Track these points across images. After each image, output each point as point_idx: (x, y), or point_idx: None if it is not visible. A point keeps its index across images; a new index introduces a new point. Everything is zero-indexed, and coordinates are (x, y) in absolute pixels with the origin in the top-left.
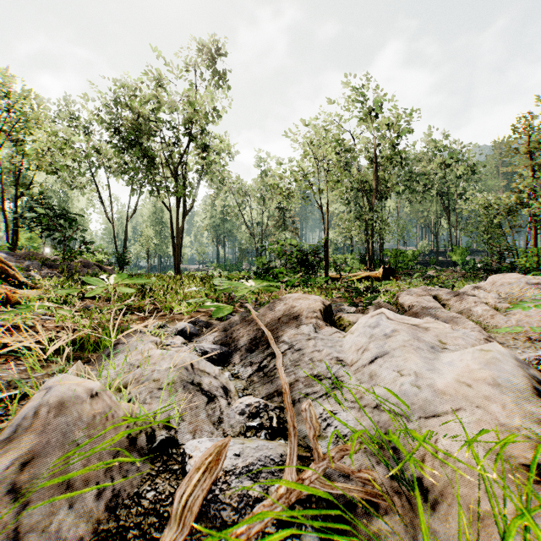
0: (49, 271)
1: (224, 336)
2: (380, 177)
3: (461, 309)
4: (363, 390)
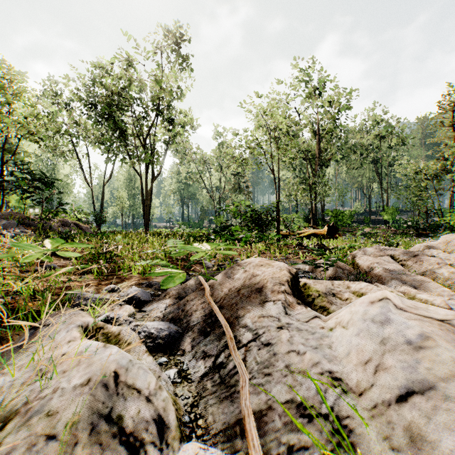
0: (22, 230)
1: (176, 308)
2: (322, 148)
3: (422, 271)
4: None
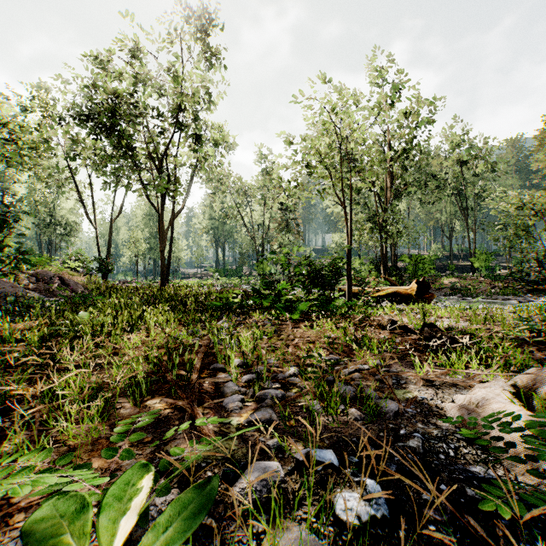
0: None
1: None
2: (395, 174)
3: None
4: None
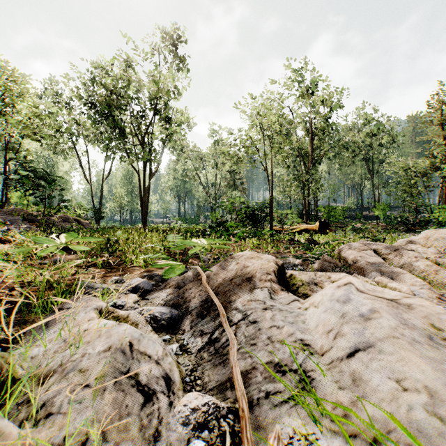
0: (28, 226)
1: (176, 296)
2: (315, 145)
3: (402, 264)
4: (346, 401)
